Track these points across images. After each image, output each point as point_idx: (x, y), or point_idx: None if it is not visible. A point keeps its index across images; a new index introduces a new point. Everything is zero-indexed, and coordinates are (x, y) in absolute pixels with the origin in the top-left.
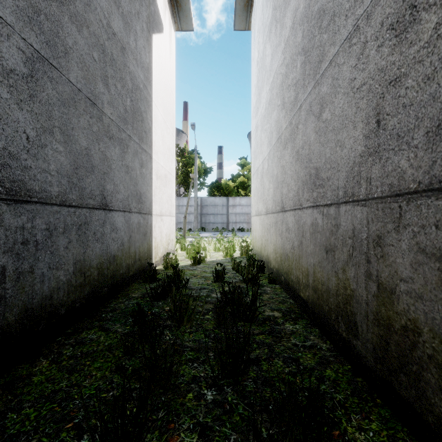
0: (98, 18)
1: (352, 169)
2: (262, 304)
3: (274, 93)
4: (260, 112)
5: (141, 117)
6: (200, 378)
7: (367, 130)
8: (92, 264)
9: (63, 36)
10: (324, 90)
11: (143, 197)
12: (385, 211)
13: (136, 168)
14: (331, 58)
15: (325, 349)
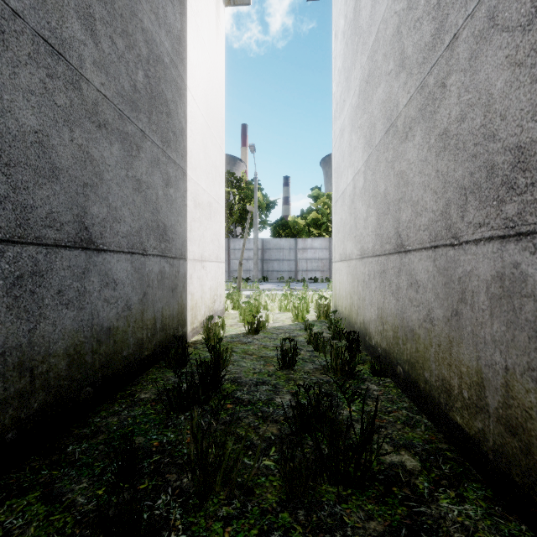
0: None
1: None
2: None
3: (379, 57)
4: (348, 104)
5: (167, 108)
6: None
7: None
8: (53, 350)
9: None
10: None
11: (171, 232)
12: None
13: (156, 186)
14: None
15: None
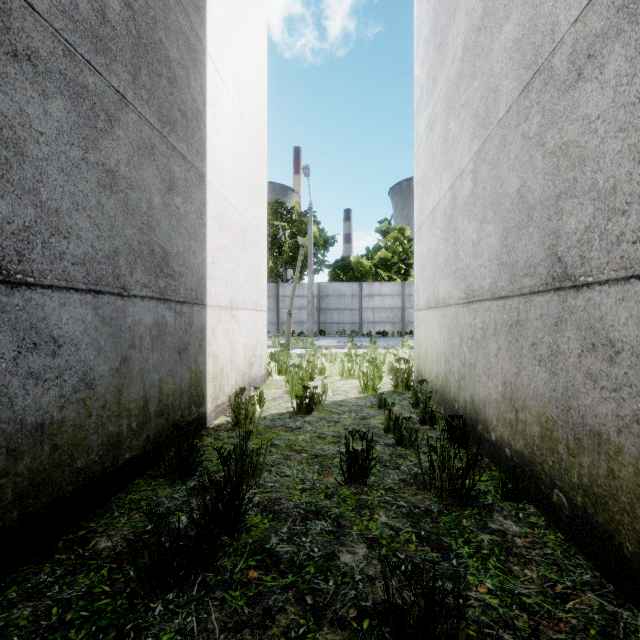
0: None
1: None
2: None
3: None
4: (441, 81)
5: (170, 71)
6: None
7: None
8: None
9: None
10: None
11: (177, 263)
12: None
13: (149, 188)
14: None
15: None
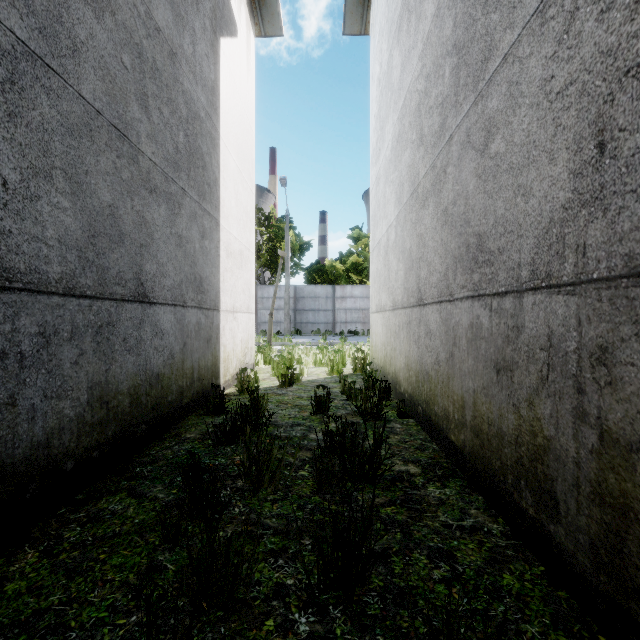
0: (131, 1)
1: (547, 232)
2: (388, 452)
3: (406, 123)
4: (383, 155)
5: (203, 161)
6: (288, 588)
7: (577, 162)
8: (120, 389)
9: (69, 22)
10: (493, 106)
11: (206, 283)
12: (617, 303)
13: (194, 240)
14: (505, 50)
15: (497, 533)
